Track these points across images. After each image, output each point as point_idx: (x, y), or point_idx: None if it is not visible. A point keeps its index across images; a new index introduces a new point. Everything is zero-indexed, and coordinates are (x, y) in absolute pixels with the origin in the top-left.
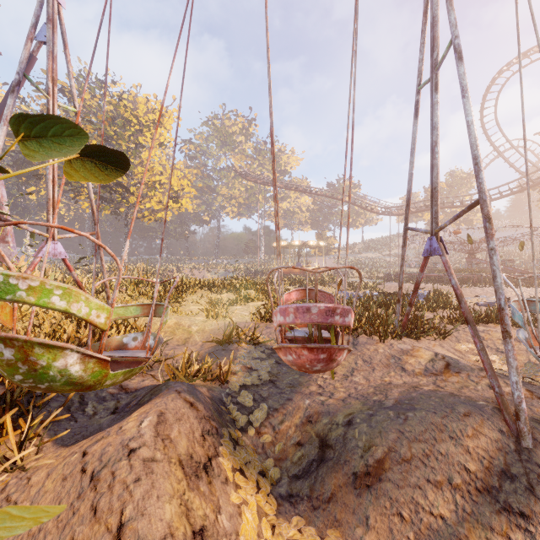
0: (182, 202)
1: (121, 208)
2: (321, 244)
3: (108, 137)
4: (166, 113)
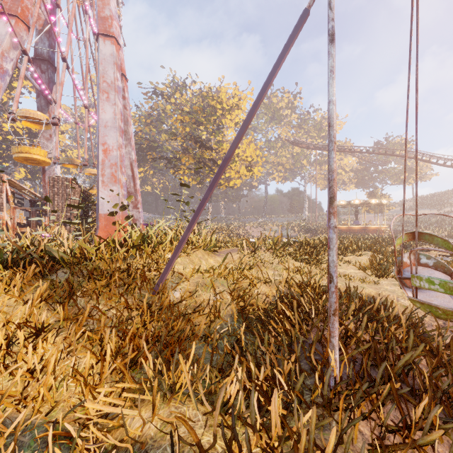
0: (254, 170)
1: (208, 179)
2: (384, 202)
3: (199, 123)
4: (242, 96)
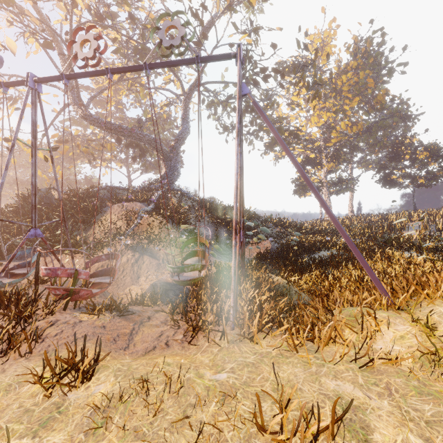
0: None
1: None
2: None
3: None
4: None
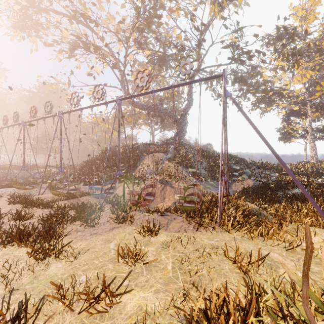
0: None
1: None
2: None
3: None
4: None
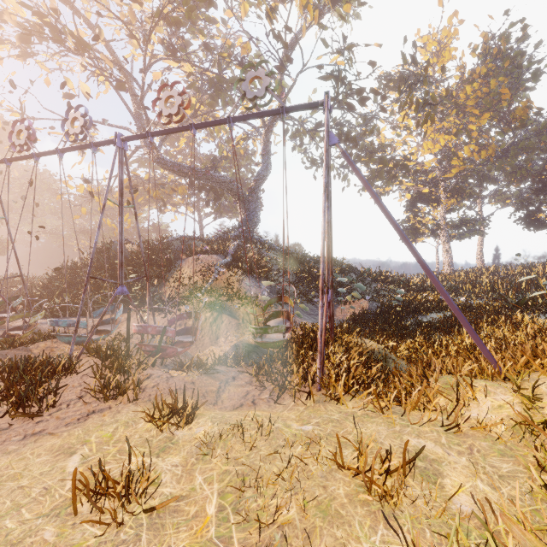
0: None
1: None
2: None
3: None
4: None
